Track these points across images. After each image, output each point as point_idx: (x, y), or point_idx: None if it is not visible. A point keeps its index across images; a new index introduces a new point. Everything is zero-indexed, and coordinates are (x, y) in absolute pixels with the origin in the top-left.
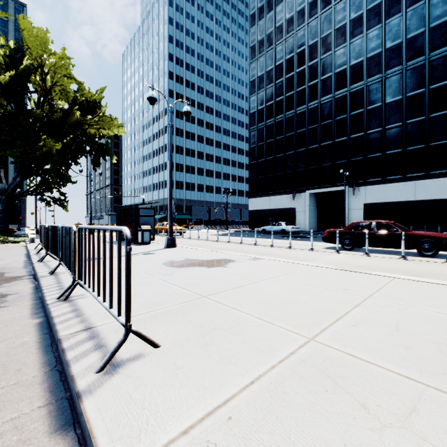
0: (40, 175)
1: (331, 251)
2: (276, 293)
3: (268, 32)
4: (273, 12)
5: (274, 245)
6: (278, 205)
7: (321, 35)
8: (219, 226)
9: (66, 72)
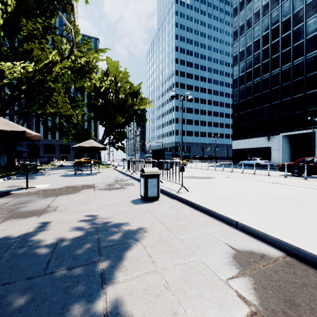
0: (114, 134)
1: (281, 176)
2: (229, 186)
3: (247, 18)
4: (251, 2)
5: (243, 172)
6: (255, 145)
7: (293, 11)
8: (210, 160)
9: (125, 80)
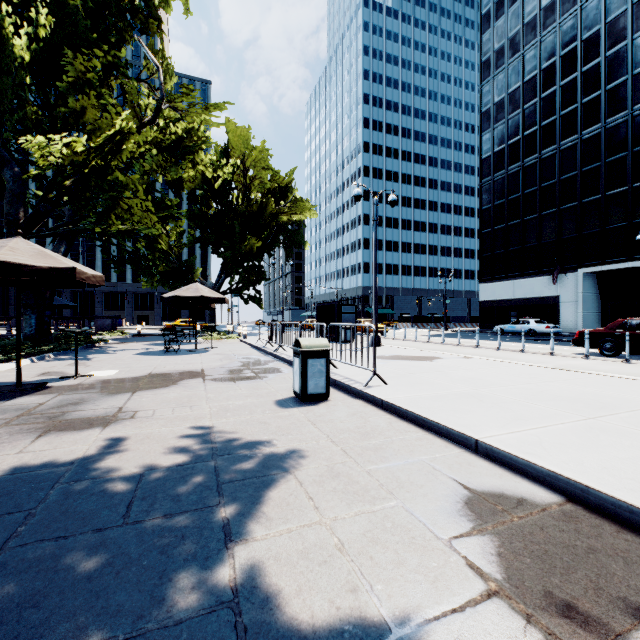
0: (241, 272)
1: (577, 357)
2: (468, 376)
3: (511, 34)
4: (519, 2)
5: (501, 348)
6: (528, 293)
7: (606, 18)
8: (434, 324)
9: (263, 164)
